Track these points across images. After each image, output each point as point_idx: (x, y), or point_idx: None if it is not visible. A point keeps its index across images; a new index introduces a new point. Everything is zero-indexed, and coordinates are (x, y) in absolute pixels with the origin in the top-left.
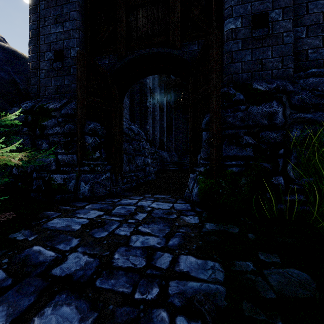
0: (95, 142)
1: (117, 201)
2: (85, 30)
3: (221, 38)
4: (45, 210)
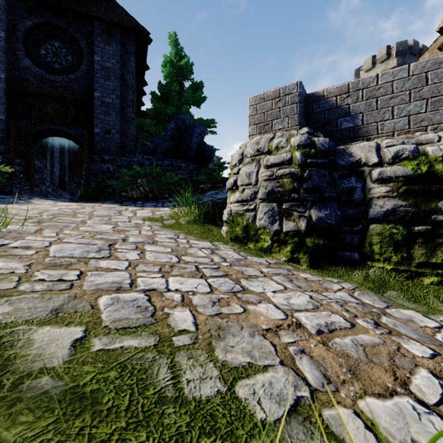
0: (21, 169)
1: None
2: (8, 103)
3: (94, 133)
4: None
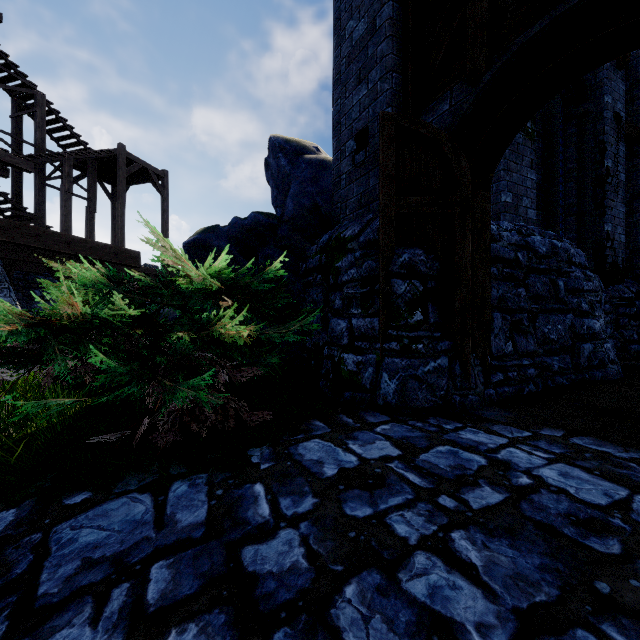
0: (413, 289)
1: (449, 430)
2: (403, 65)
3: None
4: (317, 416)
